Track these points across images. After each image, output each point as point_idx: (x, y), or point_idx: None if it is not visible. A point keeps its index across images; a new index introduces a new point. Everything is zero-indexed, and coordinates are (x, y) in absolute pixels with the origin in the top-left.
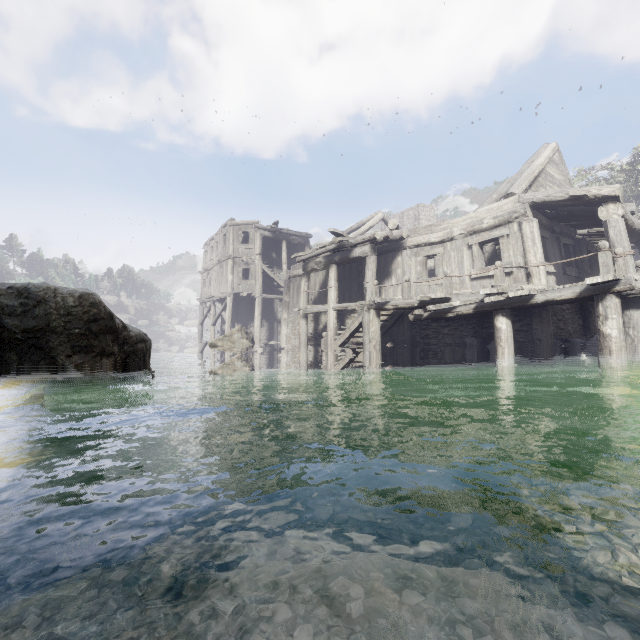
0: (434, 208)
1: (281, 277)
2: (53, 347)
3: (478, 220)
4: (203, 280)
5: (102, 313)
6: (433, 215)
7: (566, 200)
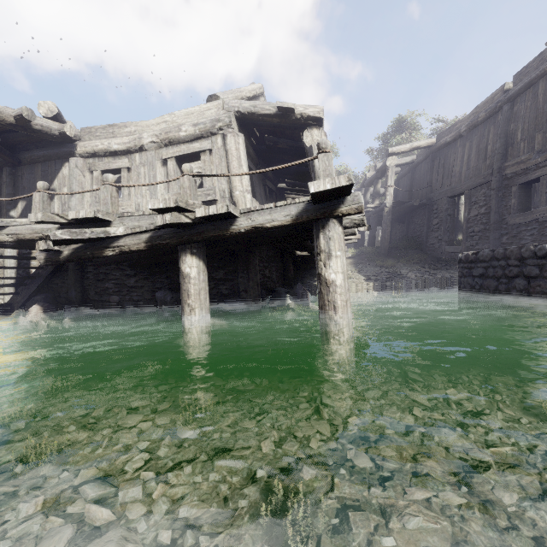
0: None
1: None
2: None
3: (175, 126)
4: None
5: None
6: None
7: (274, 115)
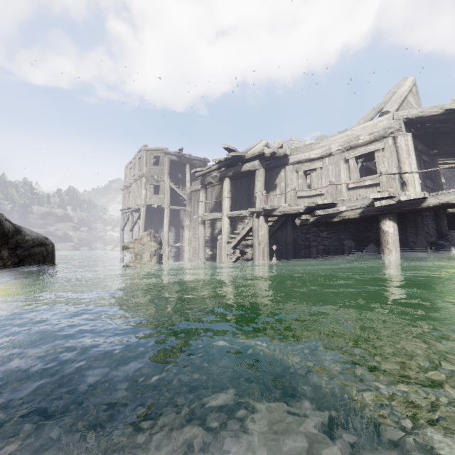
0: (303, 142)
1: (185, 193)
2: None
3: (354, 137)
4: (124, 195)
5: None
6: None
7: (440, 114)
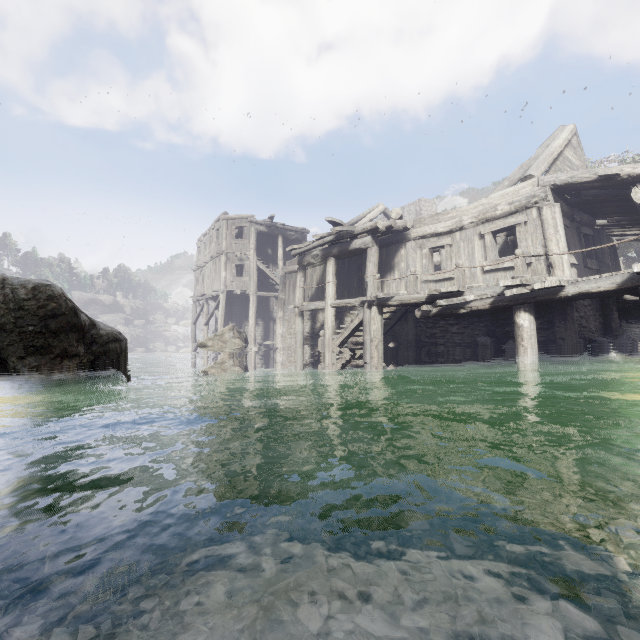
0: (436, 203)
1: (277, 274)
2: (2, 347)
3: (491, 207)
4: (196, 277)
5: (63, 308)
6: (435, 210)
7: (594, 181)
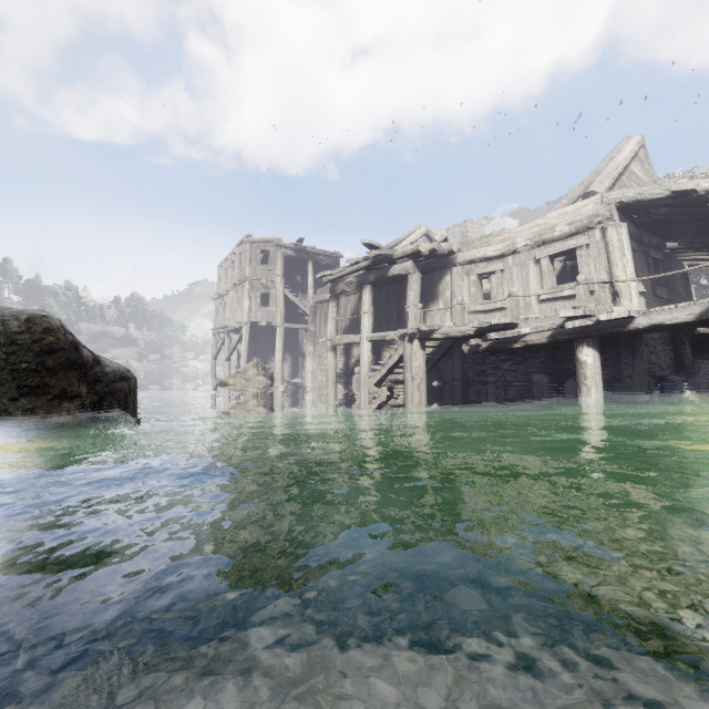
0: (484, 224)
1: (307, 304)
2: None
3: (548, 227)
4: (217, 307)
5: (61, 342)
6: (483, 232)
7: (666, 198)
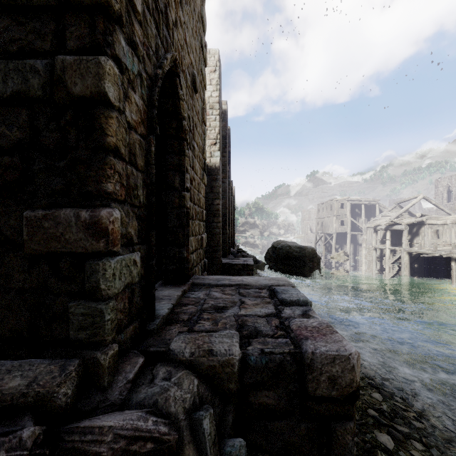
0: None
1: (361, 221)
2: (305, 260)
3: None
4: (317, 222)
5: (315, 252)
6: None
7: None
